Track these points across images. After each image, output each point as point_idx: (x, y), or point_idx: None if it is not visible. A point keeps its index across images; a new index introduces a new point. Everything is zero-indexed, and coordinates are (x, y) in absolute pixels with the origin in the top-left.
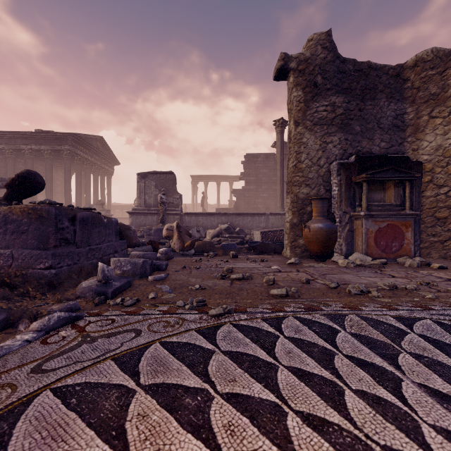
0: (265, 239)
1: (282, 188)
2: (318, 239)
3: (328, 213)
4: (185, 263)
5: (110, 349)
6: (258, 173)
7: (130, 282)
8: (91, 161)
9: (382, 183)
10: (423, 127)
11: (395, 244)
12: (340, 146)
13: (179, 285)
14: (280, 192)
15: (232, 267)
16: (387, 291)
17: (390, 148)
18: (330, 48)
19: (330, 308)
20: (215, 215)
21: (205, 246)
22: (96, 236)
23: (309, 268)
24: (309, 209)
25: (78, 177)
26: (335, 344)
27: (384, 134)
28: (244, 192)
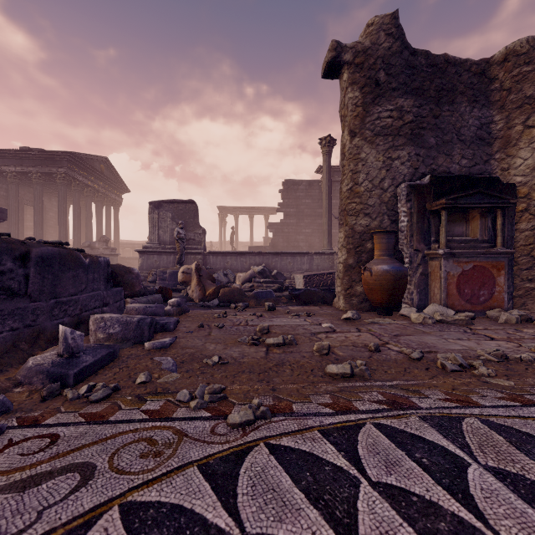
0: (309, 284)
1: (330, 222)
2: (382, 285)
3: (393, 252)
4: (204, 318)
5: (7, 534)
6: (299, 203)
7: (114, 354)
8: (93, 188)
9: (464, 212)
10: (516, 139)
11: (484, 293)
12: (409, 164)
13: (189, 357)
14: (327, 226)
15: (268, 326)
16: (496, 364)
17: (473, 167)
18: (397, 35)
19: (428, 402)
20: (246, 254)
21: (232, 295)
22: (70, 283)
23: (373, 326)
24: (369, 246)
25: (76, 208)
26: (473, 504)
27: (465, 148)
28: (283, 226)
